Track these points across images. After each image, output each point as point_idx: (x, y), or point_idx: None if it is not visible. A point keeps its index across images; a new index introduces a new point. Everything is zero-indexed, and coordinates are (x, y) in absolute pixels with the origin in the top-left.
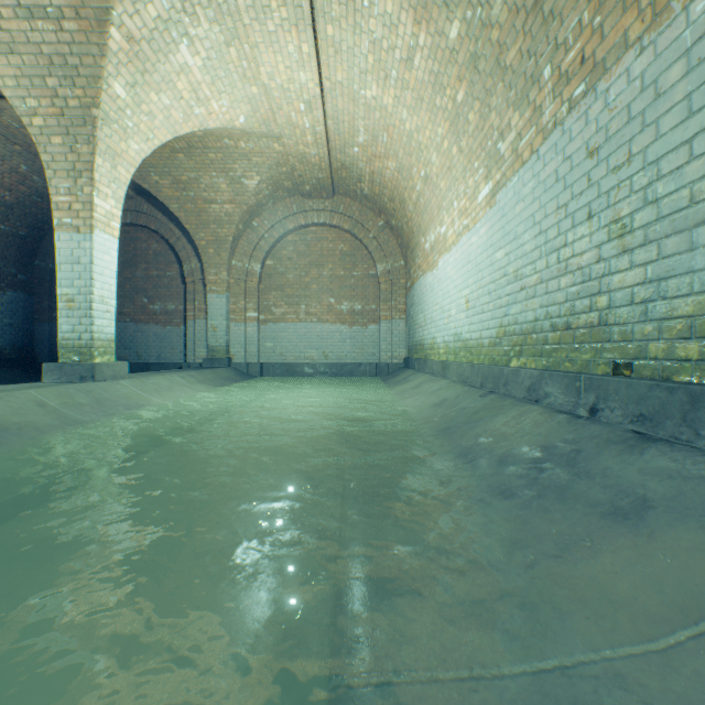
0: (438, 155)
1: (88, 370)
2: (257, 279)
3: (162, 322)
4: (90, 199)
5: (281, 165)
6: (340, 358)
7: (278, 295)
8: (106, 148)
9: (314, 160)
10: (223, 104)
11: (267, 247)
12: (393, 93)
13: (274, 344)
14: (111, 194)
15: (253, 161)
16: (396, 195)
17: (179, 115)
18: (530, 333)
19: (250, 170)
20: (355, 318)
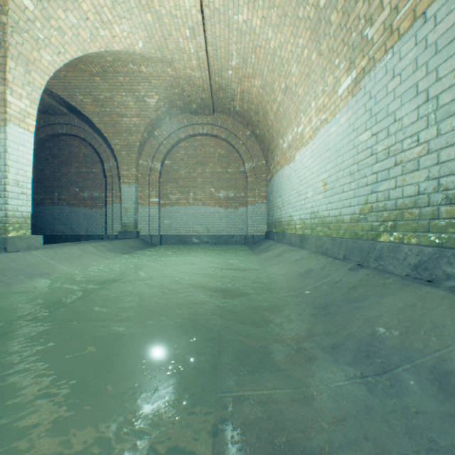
0: (298, 65)
1: (1, 243)
2: (158, 174)
3: (89, 205)
4: (4, 97)
5: (174, 87)
6: (219, 231)
7: (173, 186)
8: (18, 53)
9: (198, 82)
10: (123, 28)
11: (165, 150)
12: (261, 13)
13: (171, 221)
14: (26, 95)
15: (153, 83)
16: (260, 109)
17: (86, 34)
18: (409, 207)
19: (151, 90)
20: (229, 203)
